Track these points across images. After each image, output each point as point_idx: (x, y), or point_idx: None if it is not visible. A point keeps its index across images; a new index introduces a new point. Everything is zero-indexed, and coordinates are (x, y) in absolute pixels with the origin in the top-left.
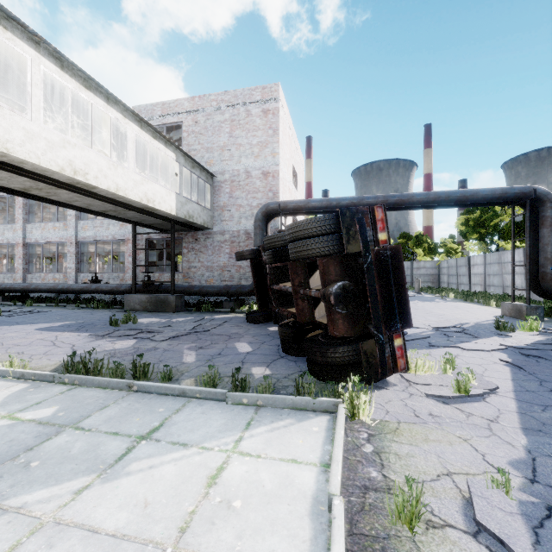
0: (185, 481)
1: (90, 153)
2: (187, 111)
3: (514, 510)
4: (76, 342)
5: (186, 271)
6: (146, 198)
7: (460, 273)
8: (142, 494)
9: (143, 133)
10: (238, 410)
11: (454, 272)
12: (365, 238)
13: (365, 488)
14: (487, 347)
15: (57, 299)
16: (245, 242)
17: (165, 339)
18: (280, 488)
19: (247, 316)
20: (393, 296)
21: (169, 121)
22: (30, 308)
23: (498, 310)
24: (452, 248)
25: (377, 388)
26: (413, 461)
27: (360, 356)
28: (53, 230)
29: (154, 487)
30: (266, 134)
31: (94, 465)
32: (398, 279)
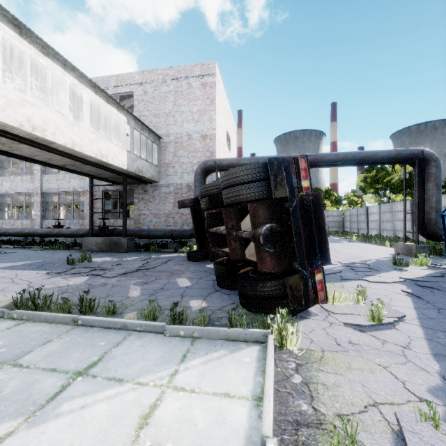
0: (116, 423)
1: (48, 112)
2: (138, 83)
3: None
4: (33, 279)
5: (137, 217)
6: (100, 154)
7: (360, 220)
8: (69, 440)
9: (97, 97)
10: (175, 343)
11: (356, 220)
12: (291, 184)
13: (297, 424)
14: (389, 279)
15: (24, 242)
16: (187, 194)
17: (114, 276)
18: (213, 427)
19: (187, 255)
20: (315, 236)
21: (122, 91)
22: None
23: (392, 249)
24: (353, 200)
25: (301, 318)
26: (340, 392)
27: (286, 290)
28: (21, 183)
29: (83, 431)
30: (204, 103)
31: (24, 406)
32: (318, 221)
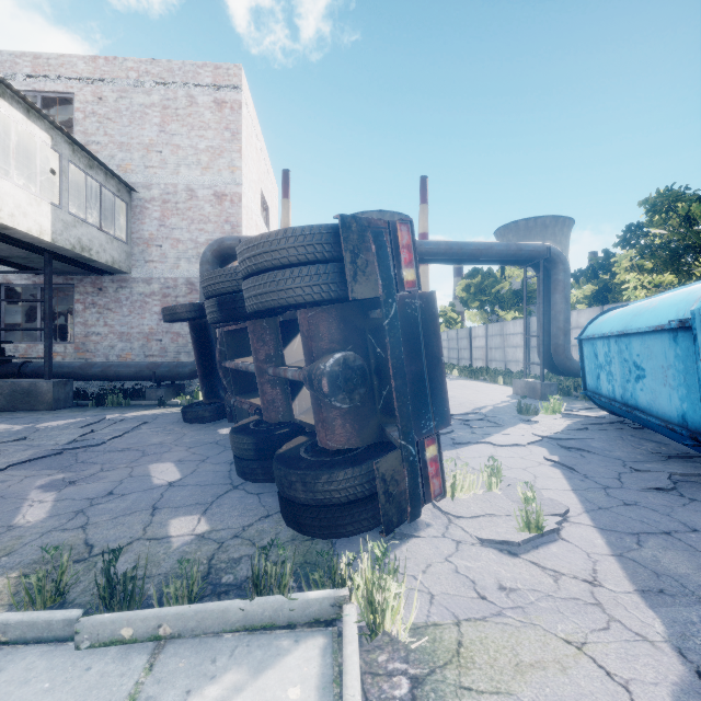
0: None
1: None
2: (83, 78)
3: None
4: None
5: (81, 340)
6: None
7: (461, 347)
8: None
9: None
10: (102, 669)
11: (455, 346)
12: (386, 270)
13: None
14: (521, 439)
15: None
16: (186, 297)
17: None
18: None
19: (183, 411)
20: (425, 376)
21: (47, 87)
22: None
23: (507, 389)
24: (452, 318)
25: (402, 537)
26: None
27: (375, 484)
28: None
29: None
30: (220, 136)
31: None
32: (431, 347)
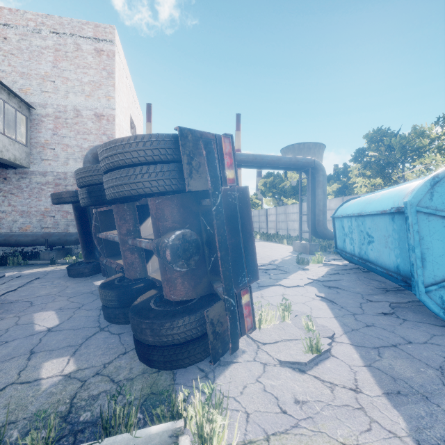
0: None
1: None
2: None
3: None
4: None
5: None
6: None
7: (261, 220)
8: None
9: None
10: None
11: (258, 220)
12: (214, 170)
13: None
14: (300, 282)
15: None
16: (74, 186)
17: None
18: None
19: (67, 269)
20: (241, 246)
21: None
22: None
23: (289, 247)
24: (255, 203)
25: (225, 364)
26: None
27: (205, 326)
28: None
29: None
30: (99, 74)
31: None
32: (245, 225)
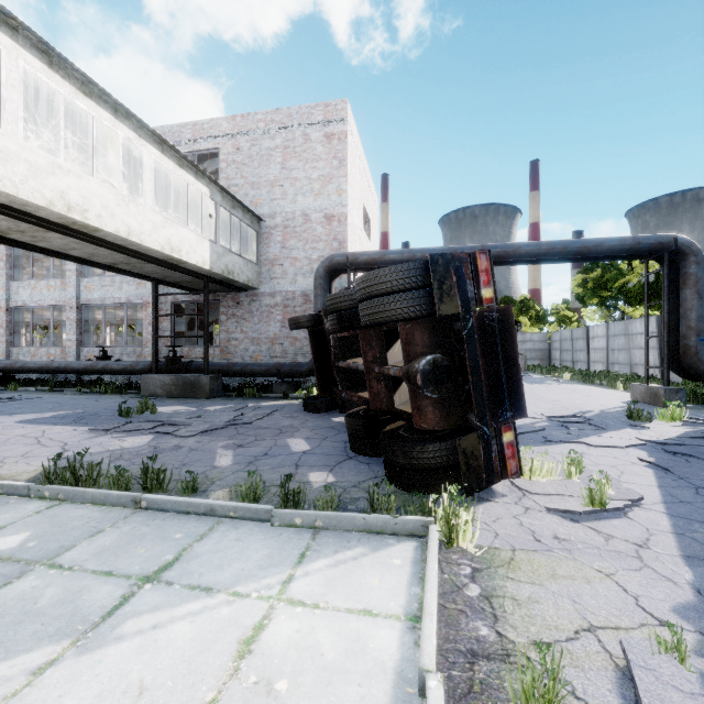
0: (205, 649)
1: (91, 184)
2: (226, 135)
3: (696, 688)
4: (69, 440)
5: (225, 344)
6: (169, 247)
7: (576, 348)
8: (137, 673)
9: (165, 159)
10: (288, 535)
11: (569, 347)
12: (464, 294)
13: (472, 655)
14: (620, 442)
15: (51, 382)
16: (302, 307)
17: (192, 434)
18: (347, 658)
19: (304, 402)
20: (502, 374)
21: (202, 147)
22: (14, 393)
23: (626, 395)
24: (566, 317)
25: (480, 500)
26: (538, 610)
27: (458, 457)
28: (46, 290)
29: (157, 660)
30: (329, 165)
31: (69, 625)
32: (507, 351)
